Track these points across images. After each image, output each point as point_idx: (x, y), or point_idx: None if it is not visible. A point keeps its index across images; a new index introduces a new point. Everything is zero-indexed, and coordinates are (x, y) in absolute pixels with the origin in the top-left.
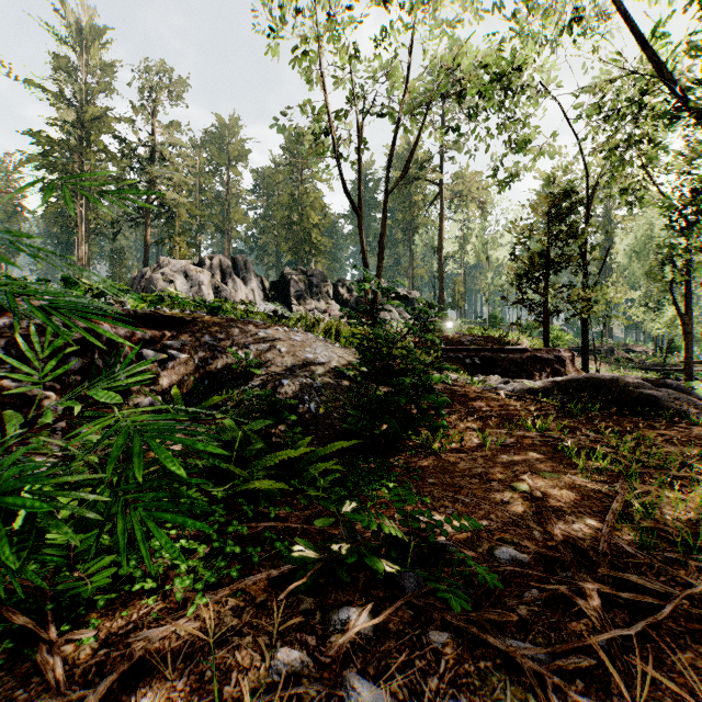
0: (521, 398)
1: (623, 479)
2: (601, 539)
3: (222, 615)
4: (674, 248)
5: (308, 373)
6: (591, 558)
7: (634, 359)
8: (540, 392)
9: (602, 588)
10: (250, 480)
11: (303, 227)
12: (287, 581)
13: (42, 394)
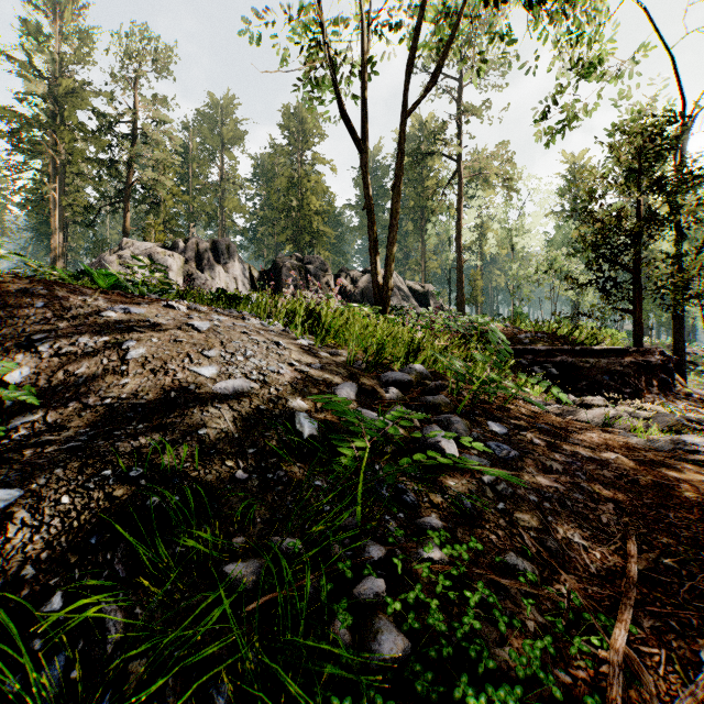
0: None
1: None
2: None
3: None
4: None
5: (159, 438)
6: None
7: (696, 362)
8: None
9: None
10: None
11: (303, 214)
12: None
13: None
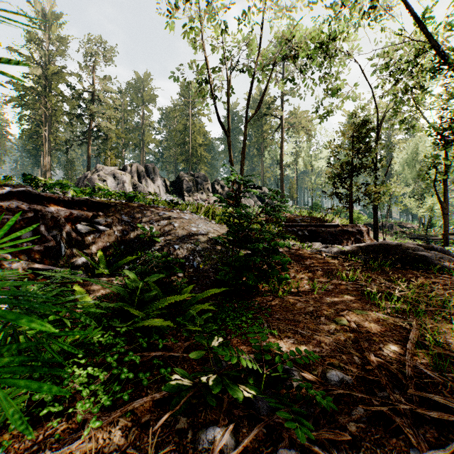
0: (336, 258)
1: (413, 315)
2: (406, 364)
3: (112, 435)
4: (436, 158)
5: (193, 241)
6: (399, 379)
7: (406, 232)
8: (349, 253)
9: (414, 408)
10: (146, 318)
11: (192, 146)
12: (168, 402)
13: (1, 255)
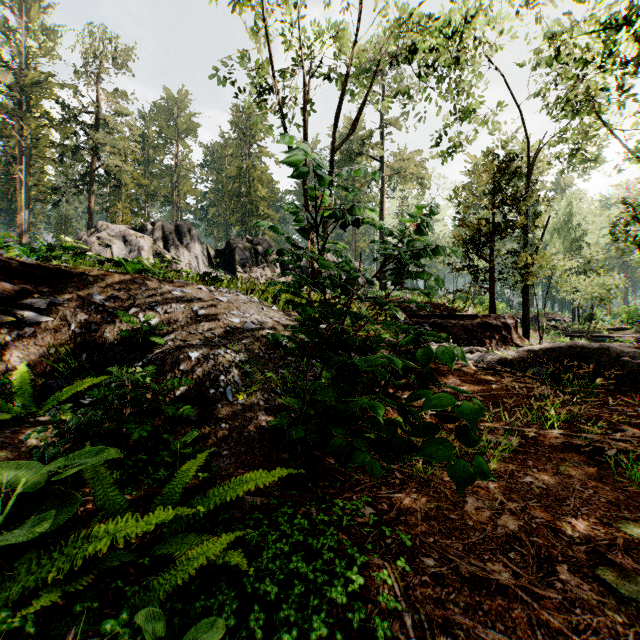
0: (493, 371)
1: None
2: None
3: None
4: None
5: (230, 342)
6: None
7: (558, 326)
8: (514, 363)
9: None
10: None
11: (250, 200)
12: None
13: None
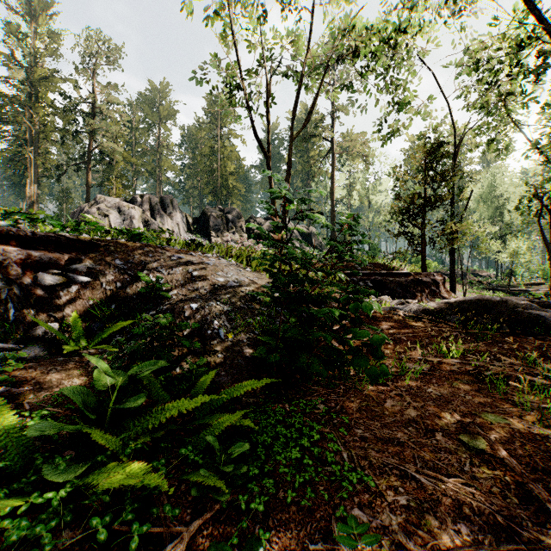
0: (418, 318)
1: None
2: None
3: None
4: (540, 186)
5: (219, 297)
6: None
7: (483, 281)
8: (435, 312)
9: None
10: (121, 455)
11: (221, 174)
12: None
13: None
